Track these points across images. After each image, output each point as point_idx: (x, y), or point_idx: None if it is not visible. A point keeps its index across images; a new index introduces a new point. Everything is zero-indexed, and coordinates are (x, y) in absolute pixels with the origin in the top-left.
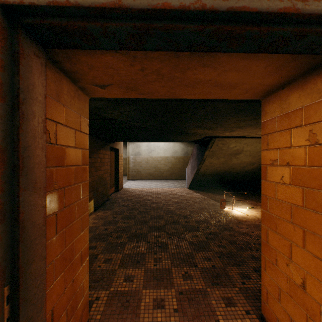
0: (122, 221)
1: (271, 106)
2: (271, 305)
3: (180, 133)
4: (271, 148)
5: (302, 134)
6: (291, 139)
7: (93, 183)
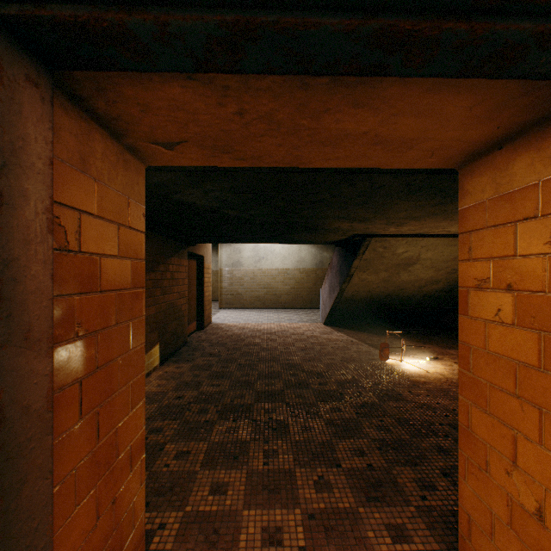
0: (209, 382)
1: (478, 181)
2: (478, 544)
3: (310, 229)
4: (478, 257)
5: (538, 233)
6: (515, 241)
7: (158, 315)
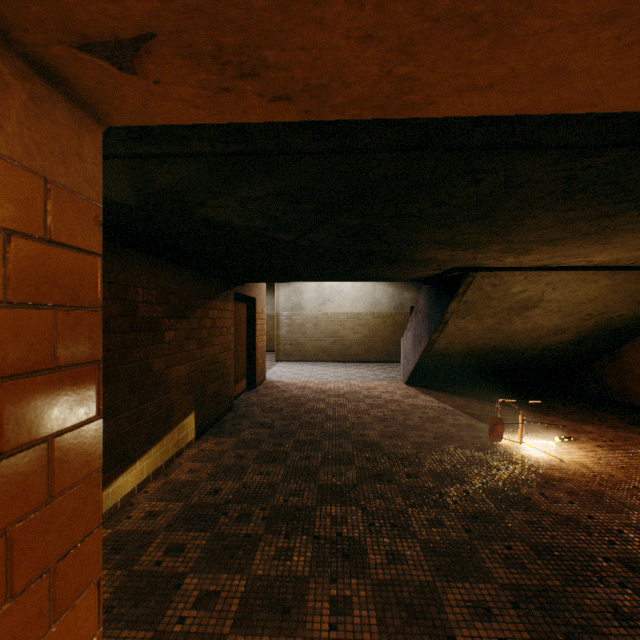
0: (256, 467)
1: None
2: None
3: (392, 260)
4: None
5: None
6: None
7: (193, 375)
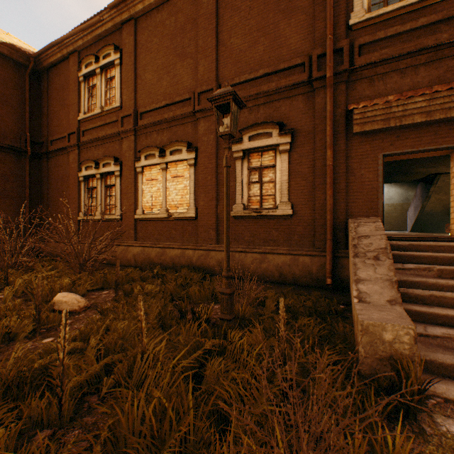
0: None
1: (452, 157)
2: (452, 228)
3: (404, 173)
4: (452, 172)
5: None
6: None
7: None
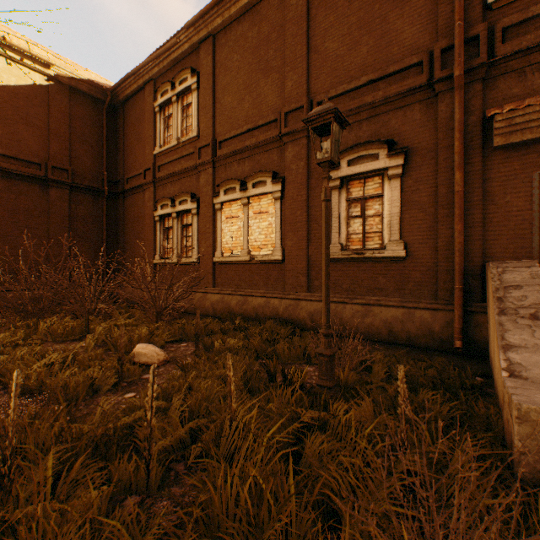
0: None
1: None
2: None
3: None
4: None
5: None
6: None
7: None
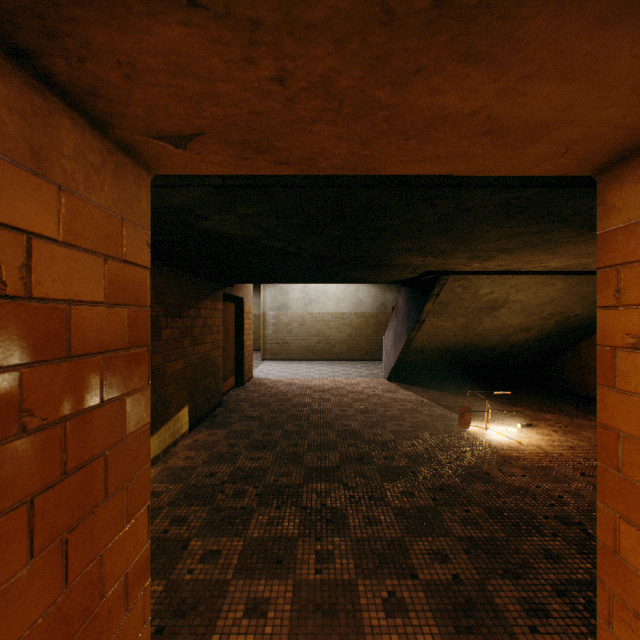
0: (247, 454)
1: (633, 190)
2: None
3: (372, 265)
4: (633, 302)
5: None
6: None
7: (187, 371)
